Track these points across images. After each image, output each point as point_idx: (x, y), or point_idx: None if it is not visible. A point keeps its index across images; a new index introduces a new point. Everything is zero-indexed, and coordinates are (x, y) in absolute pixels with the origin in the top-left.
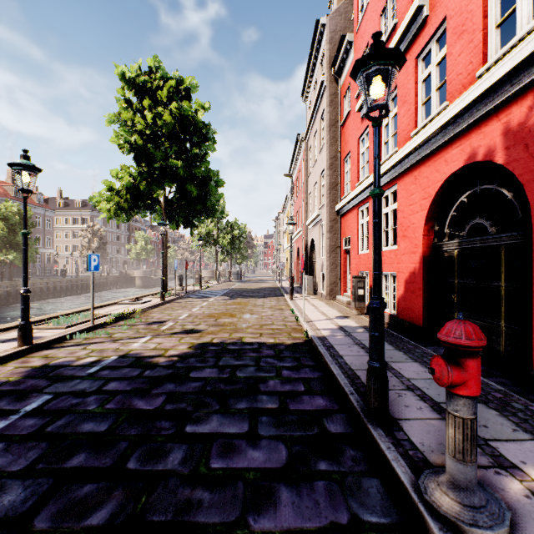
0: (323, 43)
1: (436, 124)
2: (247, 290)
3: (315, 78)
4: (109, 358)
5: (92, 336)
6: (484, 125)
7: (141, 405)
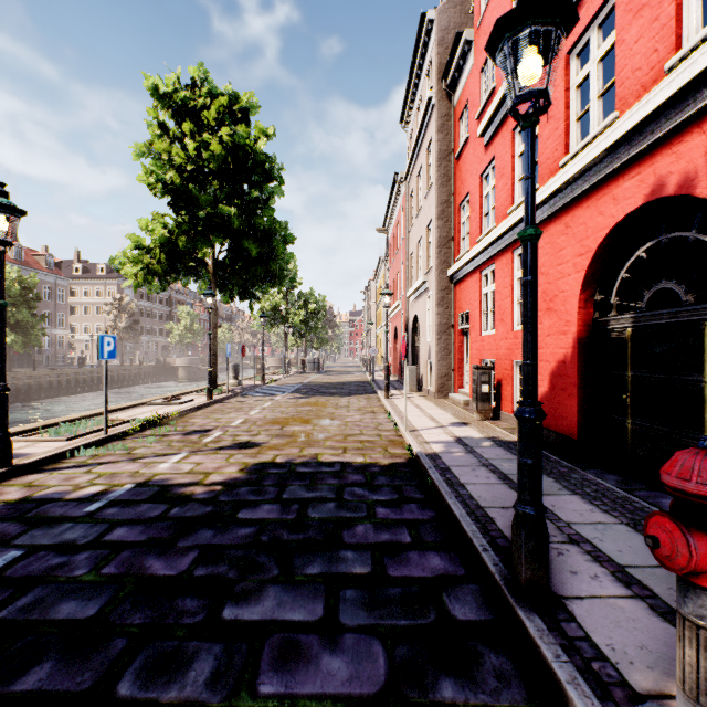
0: (430, 46)
1: (601, 145)
2: (326, 385)
3: (420, 96)
4: (122, 487)
5: (103, 453)
6: (677, 142)
7: (157, 569)
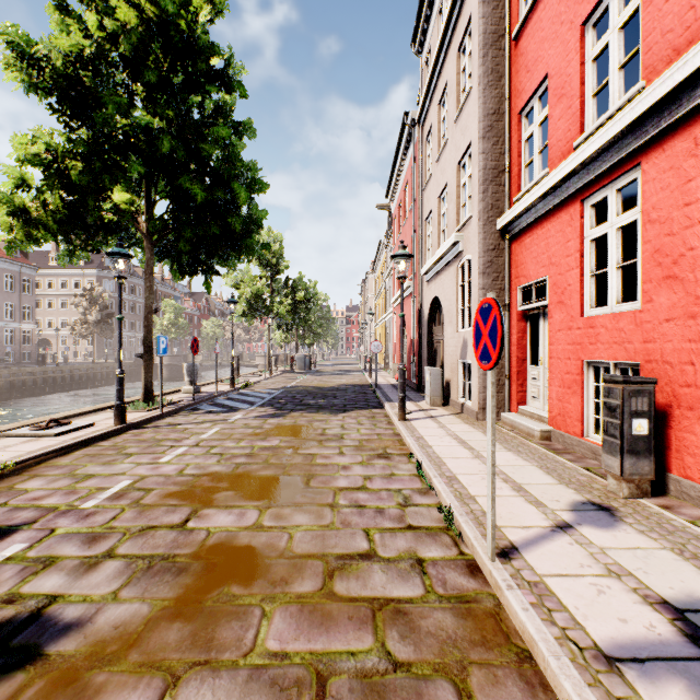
0: None
1: None
2: (314, 392)
3: None
4: None
5: None
6: None
7: None
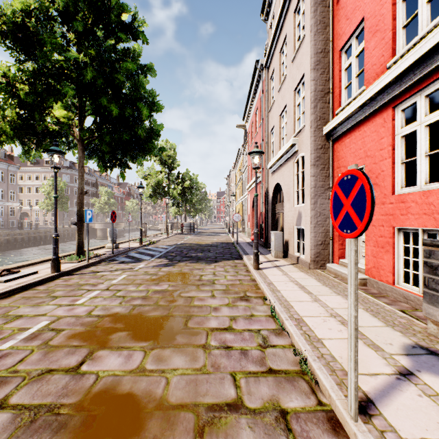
0: None
1: None
2: (196, 247)
3: None
4: None
5: None
6: None
7: None
